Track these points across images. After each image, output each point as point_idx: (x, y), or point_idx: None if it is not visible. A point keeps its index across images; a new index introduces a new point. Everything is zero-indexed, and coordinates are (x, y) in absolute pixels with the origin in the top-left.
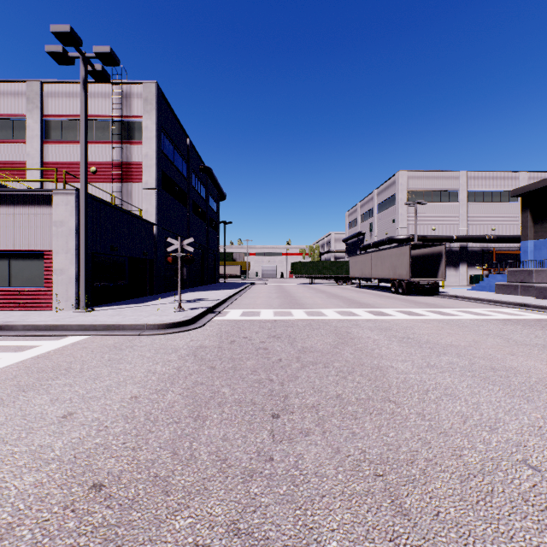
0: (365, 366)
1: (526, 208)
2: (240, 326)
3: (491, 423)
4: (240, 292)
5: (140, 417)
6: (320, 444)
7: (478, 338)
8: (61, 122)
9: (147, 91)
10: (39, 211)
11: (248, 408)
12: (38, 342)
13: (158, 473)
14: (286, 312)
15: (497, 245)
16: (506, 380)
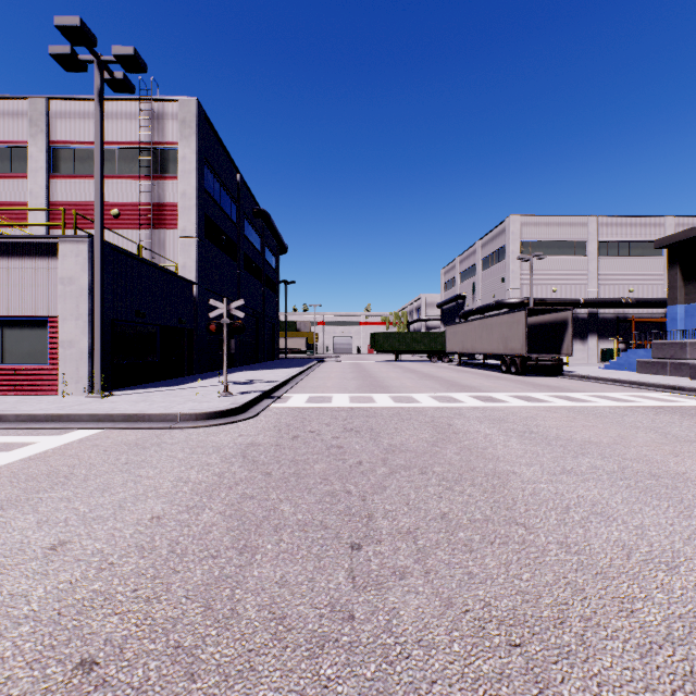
0: (477, 471)
1: (674, 264)
2: (306, 415)
3: (668, 558)
4: (306, 372)
5: (162, 548)
6: (423, 591)
7: (624, 433)
8: (74, 151)
9: (185, 110)
10: (41, 264)
11: (316, 535)
12: (33, 437)
13: (181, 640)
14: (366, 397)
15: (637, 311)
16: (675, 492)
